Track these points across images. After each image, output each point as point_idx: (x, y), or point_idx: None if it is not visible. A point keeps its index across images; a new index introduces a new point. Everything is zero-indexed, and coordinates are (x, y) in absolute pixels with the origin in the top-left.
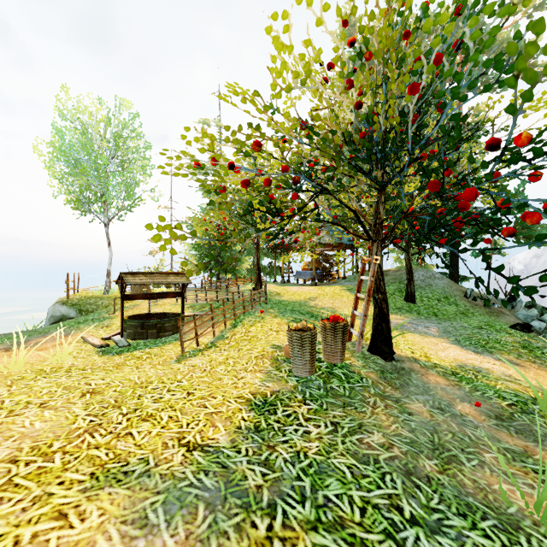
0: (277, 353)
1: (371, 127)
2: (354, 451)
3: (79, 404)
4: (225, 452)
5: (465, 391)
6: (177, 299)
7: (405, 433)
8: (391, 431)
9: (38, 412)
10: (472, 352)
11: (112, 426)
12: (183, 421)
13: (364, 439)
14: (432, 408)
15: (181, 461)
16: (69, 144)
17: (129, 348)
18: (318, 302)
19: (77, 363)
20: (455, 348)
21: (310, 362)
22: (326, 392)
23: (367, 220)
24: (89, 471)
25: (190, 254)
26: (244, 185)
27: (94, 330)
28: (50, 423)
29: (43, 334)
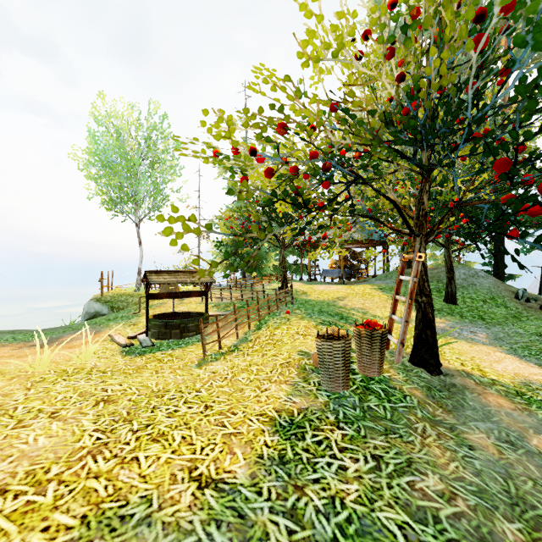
0: (304, 361)
1: (415, 102)
2: (404, 501)
3: (90, 415)
4: (242, 492)
5: (538, 418)
6: (202, 298)
7: (469, 477)
8: (449, 472)
9: (47, 423)
10: (534, 365)
11: (118, 447)
12: (197, 444)
13: (416, 484)
14: (499, 440)
15: (190, 504)
16: (103, 147)
17: (152, 348)
18: (347, 302)
19: (99, 364)
20: (512, 359)
21: (343, 375)
22: (362, 413)
23: (407, 212)
24: (81, 512)
25: (216, 252)
26: (267, 174)
27: (122, 328)
28: (55, 439)
29: (75, 331)
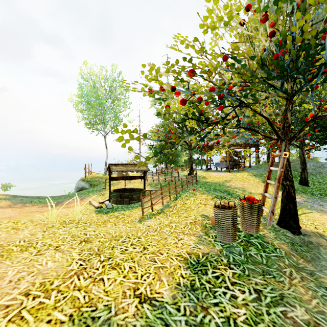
0: (205, 221)
1: (283, 50)
2: (280, 325)
3: (77, 250)
4: (167, 308)
5: None
6: (141, 179)
7: None
8: (312, 306)
9: (53, 253)
10: None
11: (92, 271)
12: (138, 273)
13: (288, 313)
14: None
15: (134, 313)
16: (86, 93)
17: (112, 209)
18: (232, 183)
19: (83, 218)
20: None
21: (232, 232)
22: (246, 258)
23: (275, 124)
24: (69, 312)
25: (150, 152)
26: (182, 103)
27: (96, 197)
28: (57, 263)
29: (71, 198)
